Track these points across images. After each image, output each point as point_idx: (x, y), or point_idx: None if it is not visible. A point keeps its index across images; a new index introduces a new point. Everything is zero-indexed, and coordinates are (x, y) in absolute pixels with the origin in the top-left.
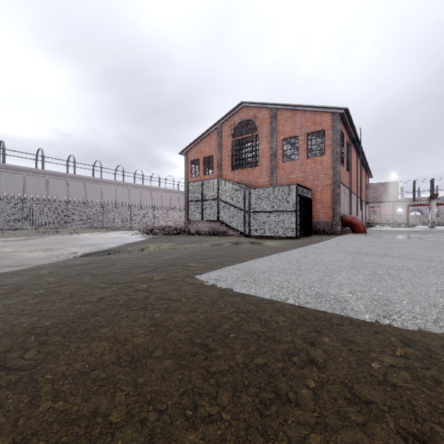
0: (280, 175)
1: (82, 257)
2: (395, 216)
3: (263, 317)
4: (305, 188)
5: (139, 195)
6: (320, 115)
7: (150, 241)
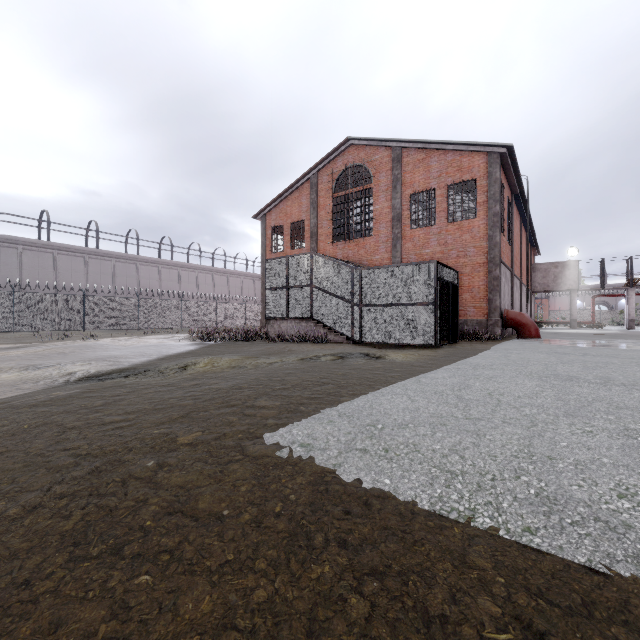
0: (407, 249)
1: (79, 381)
2: (575, 312)
3: (432, 599)
4: (448, 268)
5: (194, 281)
6: (468, 157)
7: (204, 351)
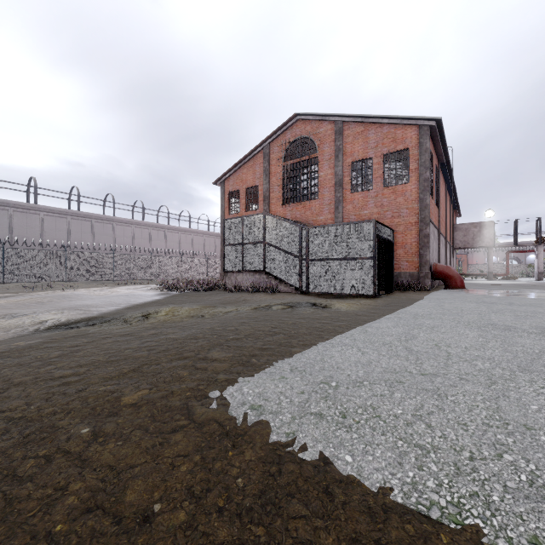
0: (348, 210)
1: (48, 330)
2: (492, 266)
3: None
4: (385, 226)
5: (163, 239)
6: (402, 129)
7: (168, 300)
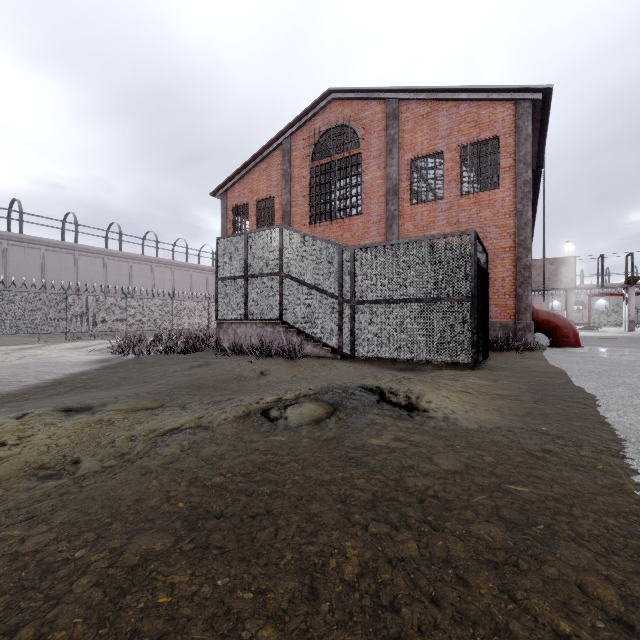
0: (406, 230)
1: None
2: (572, 313)
3: None
4: (482, 247)
5: (149, 276)
6: (489, 108)
7: (95, 377)
